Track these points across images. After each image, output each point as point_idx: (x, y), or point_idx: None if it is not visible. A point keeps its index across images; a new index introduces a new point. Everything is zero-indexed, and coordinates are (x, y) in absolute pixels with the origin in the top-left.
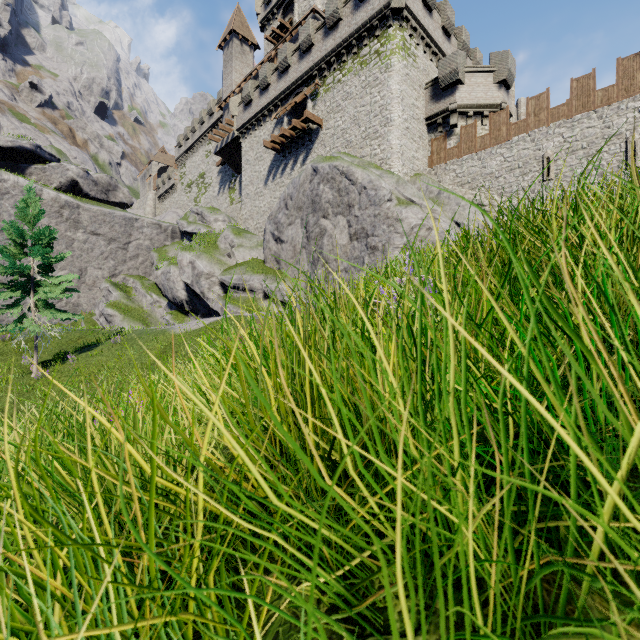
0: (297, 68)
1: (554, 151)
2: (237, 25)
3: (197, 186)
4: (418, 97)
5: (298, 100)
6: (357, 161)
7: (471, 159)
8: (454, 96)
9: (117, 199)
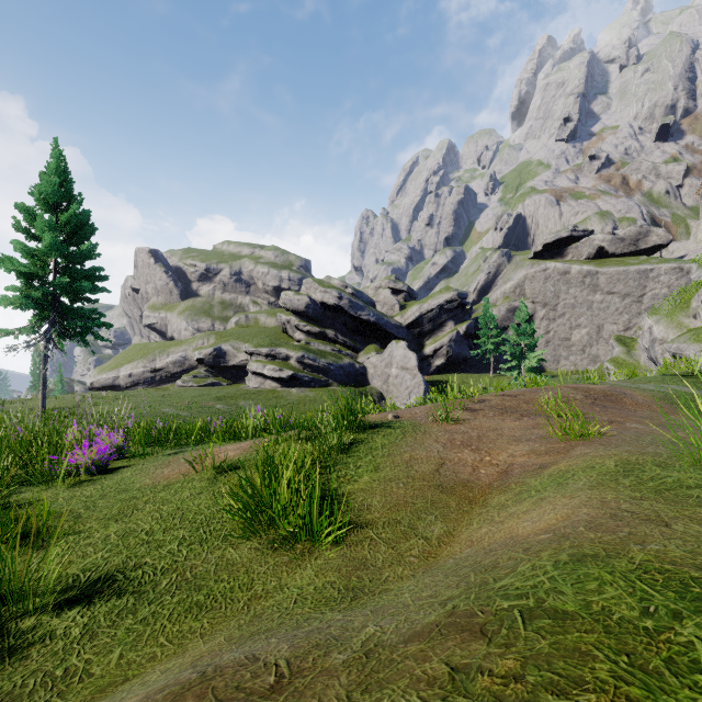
0: None
1: None
2: None
3: None
4: None
5: None
6: None
7: None
8: None
9: (648, 244)
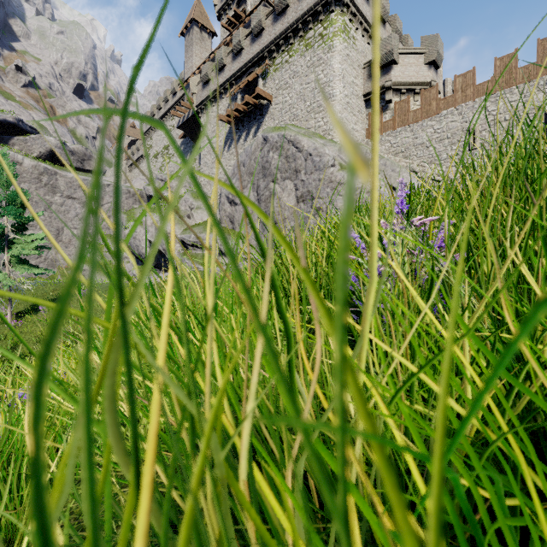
0: (249, 50)
1: (479, 123)
2: (197, 14)
3: (162, 156)
4: (357, 76)
5: (250, 79)
6: (303, 131)
7: (404, 131)
8: (389, 75)
9: (91, 167)
